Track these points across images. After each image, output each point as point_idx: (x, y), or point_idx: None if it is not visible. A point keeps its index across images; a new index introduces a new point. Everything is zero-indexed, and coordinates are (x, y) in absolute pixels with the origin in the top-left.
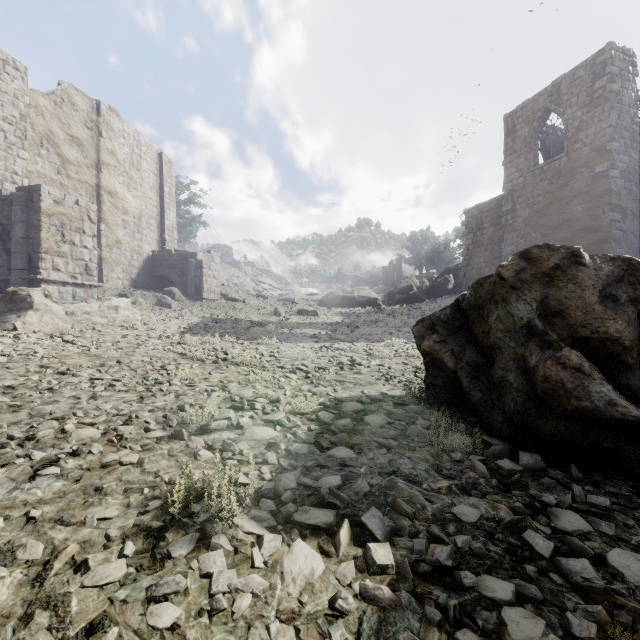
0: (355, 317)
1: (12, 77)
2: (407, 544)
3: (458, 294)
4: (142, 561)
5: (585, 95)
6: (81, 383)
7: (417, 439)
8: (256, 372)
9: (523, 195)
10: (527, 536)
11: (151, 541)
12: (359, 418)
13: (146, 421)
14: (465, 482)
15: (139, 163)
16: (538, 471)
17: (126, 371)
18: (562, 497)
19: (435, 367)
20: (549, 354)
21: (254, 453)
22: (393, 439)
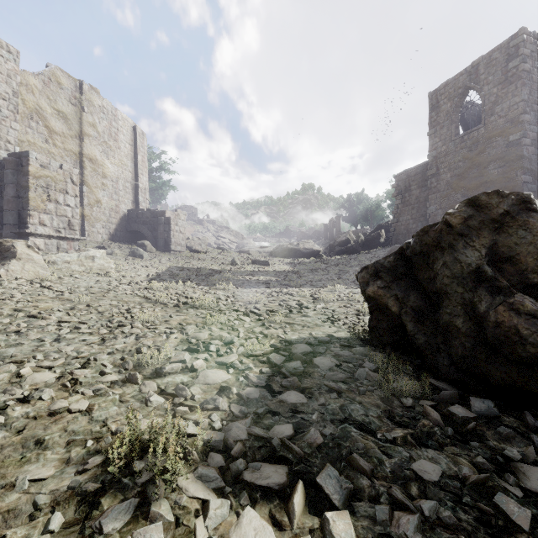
0: (301, 266)
1: (5, 59)
2: (368, 511)
3: (389, 246)
4: (69, 537)
5: (500, 74)
6: (48, 326)
7: (366, 382)
8: (213, 315)
9: (446, 161)
10: (499, 501)
11: (84, 509)
12: (308, 360)
13: (103, 364)
14: (420, 431)
15: (116, 134)
16: (491, 418)
17: (93, 314)
18: (524, 449)
19: (379, 311)
20: (500, 300)
21: (206, 398)
22: (342, 382)
